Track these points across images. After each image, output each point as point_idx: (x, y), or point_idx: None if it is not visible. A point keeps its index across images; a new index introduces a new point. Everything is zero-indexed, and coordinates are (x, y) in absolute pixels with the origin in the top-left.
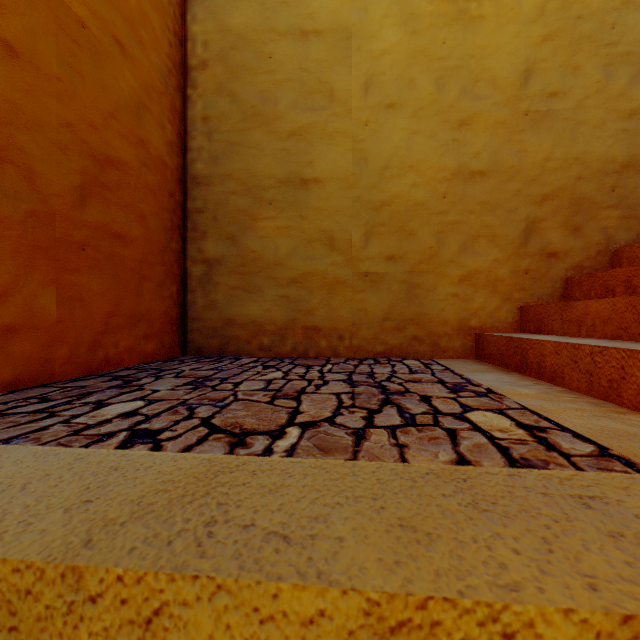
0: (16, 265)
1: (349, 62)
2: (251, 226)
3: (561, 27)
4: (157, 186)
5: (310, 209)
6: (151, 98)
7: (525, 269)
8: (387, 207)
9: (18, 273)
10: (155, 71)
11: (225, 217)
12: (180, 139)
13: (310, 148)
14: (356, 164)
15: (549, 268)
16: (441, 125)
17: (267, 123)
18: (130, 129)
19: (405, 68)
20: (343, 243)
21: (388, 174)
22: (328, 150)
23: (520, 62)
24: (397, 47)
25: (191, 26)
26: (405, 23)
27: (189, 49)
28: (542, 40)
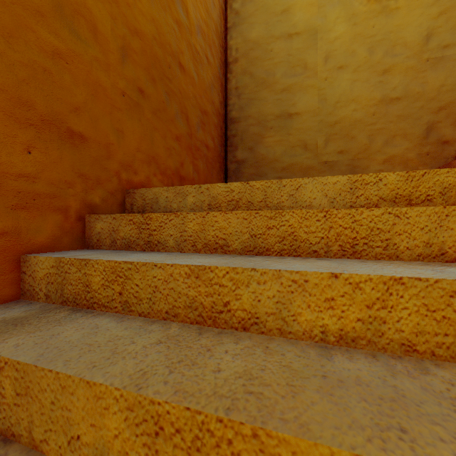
0: (184, 153)
1: (316, 47)
2: (261, 141)
3: (451, 5)
4: (217, 124)
5: (293, 129)
6: (215, 81)
7: (426, 152)
8: (338, 124)
9: (185, 157)
10: (216, 68)
11: (247, 138)
12: (224, 100)
13: (293, 97)
14: (320, 102)
15: (443, 150)
16: (371, 74)
17: (269, 86)
18: (209, 97)
19: (349, 45)
20: (312, 146)
21: (339, 106)
22: (303, 96)
23: (423, 30)
24: (344, 34)
25: (229, 42)
26: (349, 20)
27: (228, 54)
28: (438, 15)
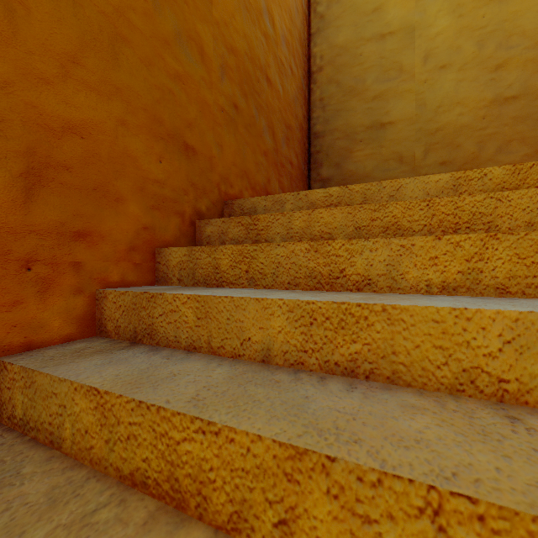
0: (271, 169)
1: (413, 46)
2: (349, 156)
3: None
4: (300, 139)
5: (386, 141)
6: (299, 93)
7: None
8: (440, 131)
9: (271, 173)
10: (300, 79)
11: (333, 153)
12: (307, 114)
13: (386, 104)
14: (418, 108)
15: None
16: (481, 71)
17: (359, 94)
18: (293, 110)
19: (453, 40)
20: (409, 158)
21: (441, 110)
22: (398, 103)
23: None
24: (447, 28)
25: (313, 49)
26: (453, 12)
27: (312, 62)
28: None
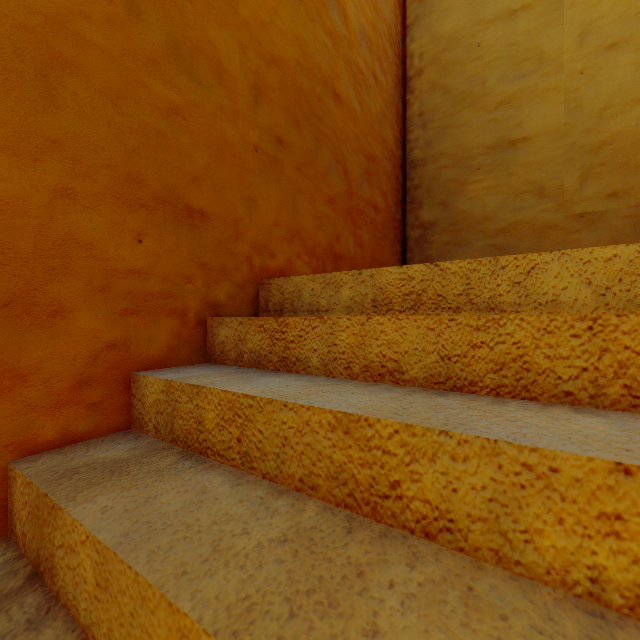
0: (341, 221)
1: (561, 21)
2: (460, 191)
3: None
4: (390, 172)
5: (518, 166)
6: (387, 109)
7: None
8: (607, 146)
9: (342, 226)
10: (389, 89)
11: (437, 188)
12: (401, 135)
13: (518, 112)
14: (569, 114)
15: None
16: None
17: (475, 102)
18: (379, 134)
19: (631, 3)
20: (554, 190)
21: (608, 114)
22: (537, 109)
23: None
24: None
25: (409, 46)
26: None
27: (408, 64)
28: None
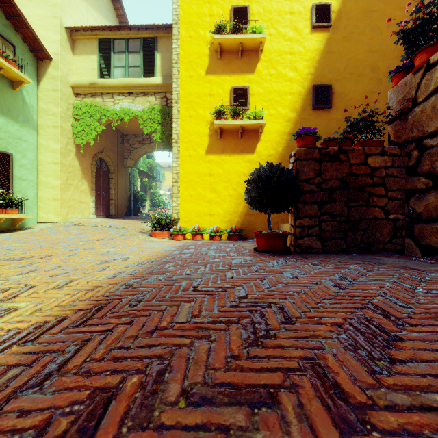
0: None
1: None
2: None
3: None
4: None
5: None
6: None
7: None
8: None
9: None
10: None
11: None
12: None
13: None
14: None
15: None
16: None
17: None
18: None
19: None
20: None
21: None
22: None
23: None
24: None
25: None
26: None
27: None
28: None
